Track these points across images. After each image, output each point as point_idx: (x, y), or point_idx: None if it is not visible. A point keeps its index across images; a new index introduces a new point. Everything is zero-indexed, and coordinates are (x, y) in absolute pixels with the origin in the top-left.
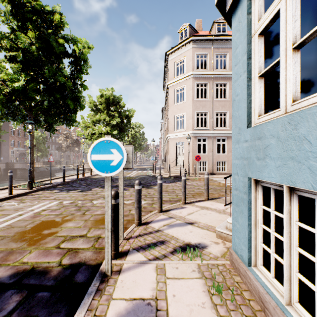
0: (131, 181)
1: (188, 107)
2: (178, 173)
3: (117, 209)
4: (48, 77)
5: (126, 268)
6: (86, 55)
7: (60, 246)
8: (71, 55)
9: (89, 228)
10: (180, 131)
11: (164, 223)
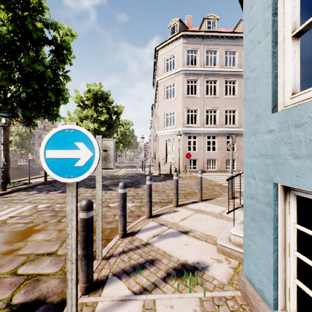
0: (118, 179)
1: (178, 104)
2: (168, 171)
3: (90, 226)
4: (24, 65)
5: (101, 310)
6: (69, 43)
7: (17, 271)
8: (52, 43)
9: (62, 241)
10: (170, 127)
11: (154, 233)
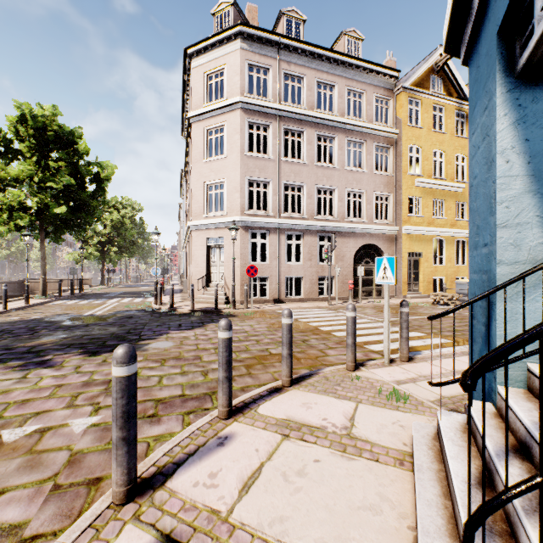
0: (88, 328)
1: (232, 168)
2: (211, 302)
3: None
4: None
5: None
6: None
7: None
8: None
9: None
10: (216, 215)
11: None
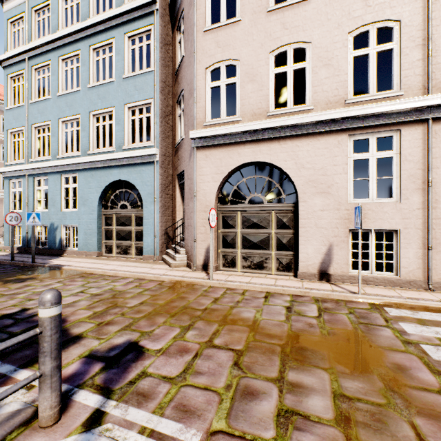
0: None
1: None
2: None
3: None
4: None
5: None
6: None
7: None
8: None
9: None
10: None
11: None
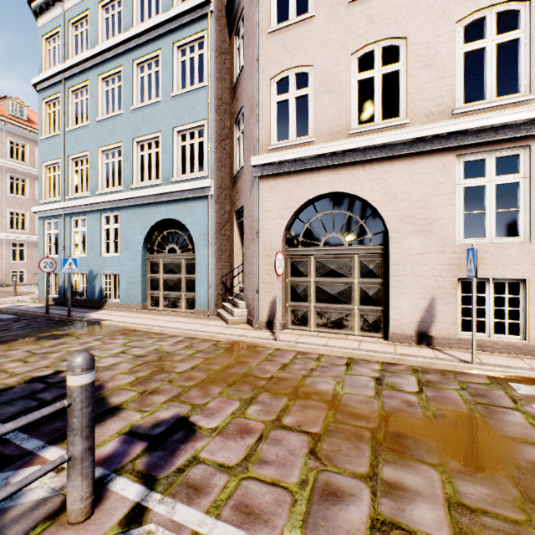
0: None
1: None
2: None
3: None
4: None
5: None
6: None
7: None
8: None
9: None
10: None
11: None
